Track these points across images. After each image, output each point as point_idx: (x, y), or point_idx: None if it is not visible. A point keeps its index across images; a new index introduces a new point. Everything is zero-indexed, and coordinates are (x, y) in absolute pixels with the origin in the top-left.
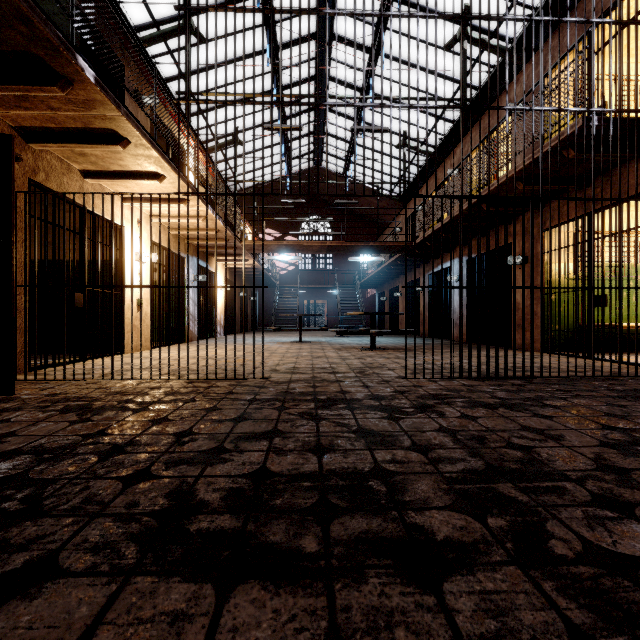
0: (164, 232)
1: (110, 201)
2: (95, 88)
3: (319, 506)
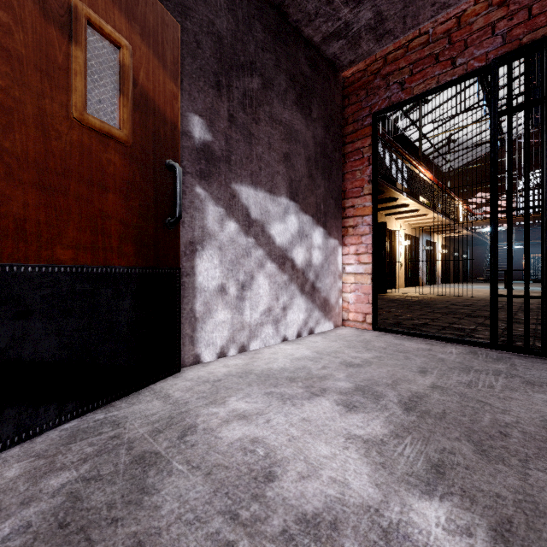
0: (409, 227)
1: (391, 221)
2: (405, 198)
3: (482, 306)
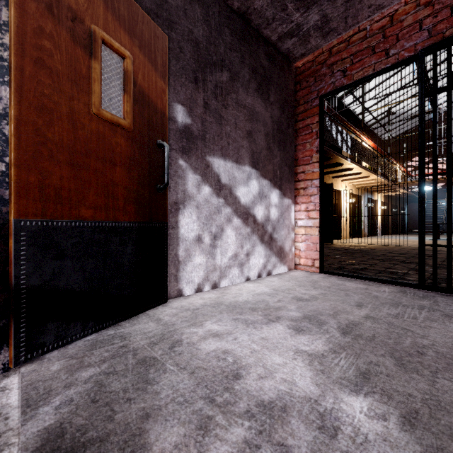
0: (353, 187)
1: (338, 183)
2: (349, 163)
3: (416, 254)
